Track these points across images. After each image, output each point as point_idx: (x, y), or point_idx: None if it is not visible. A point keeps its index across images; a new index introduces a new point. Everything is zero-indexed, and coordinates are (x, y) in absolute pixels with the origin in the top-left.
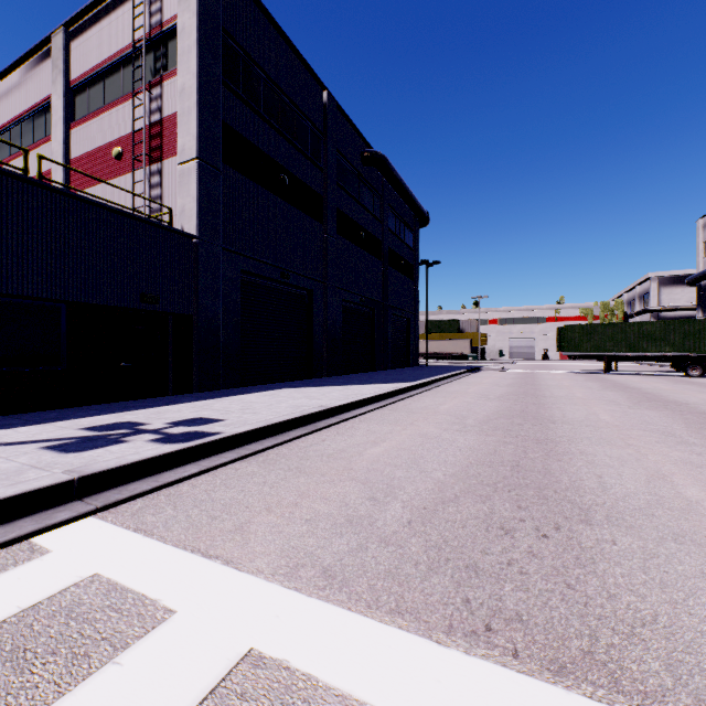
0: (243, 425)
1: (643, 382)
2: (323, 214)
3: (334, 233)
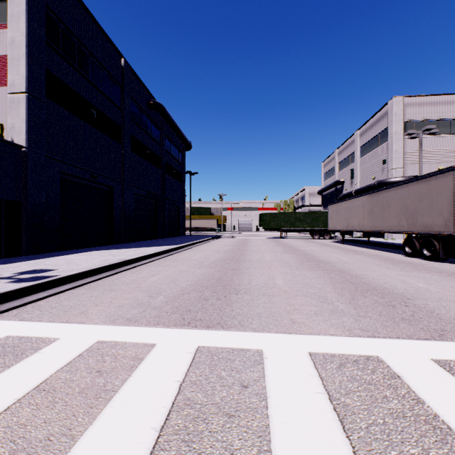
0: (72, 271)
1: (294, 242)
2: (121, 138)
3: (129, 150)
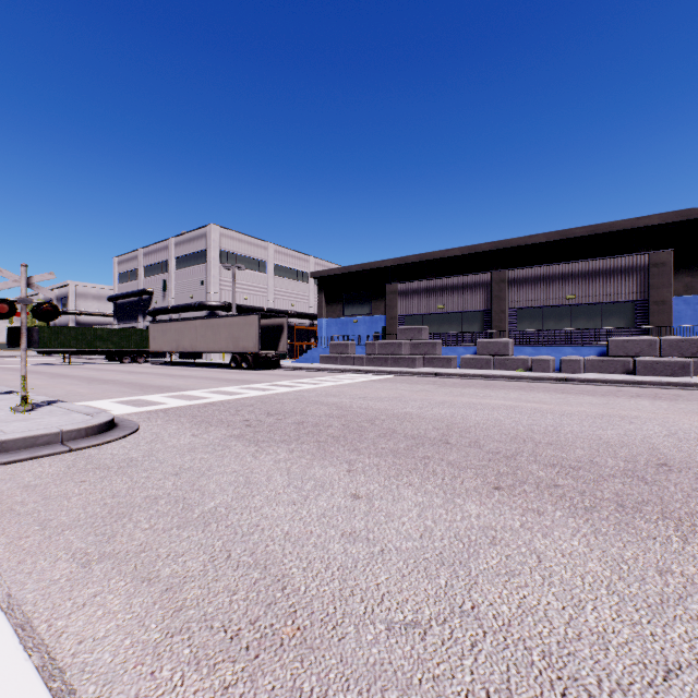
0: (2, 390)
1: (108, 367)
2: None
3: None
